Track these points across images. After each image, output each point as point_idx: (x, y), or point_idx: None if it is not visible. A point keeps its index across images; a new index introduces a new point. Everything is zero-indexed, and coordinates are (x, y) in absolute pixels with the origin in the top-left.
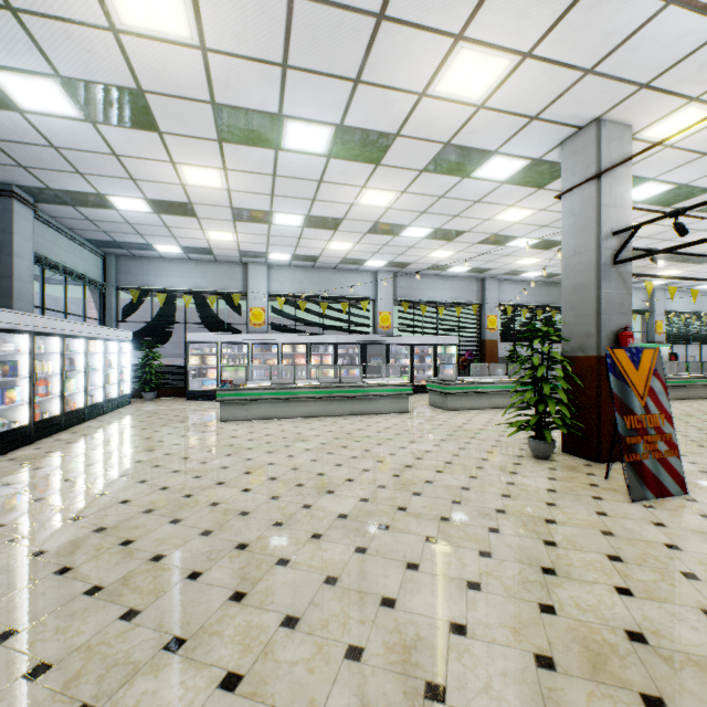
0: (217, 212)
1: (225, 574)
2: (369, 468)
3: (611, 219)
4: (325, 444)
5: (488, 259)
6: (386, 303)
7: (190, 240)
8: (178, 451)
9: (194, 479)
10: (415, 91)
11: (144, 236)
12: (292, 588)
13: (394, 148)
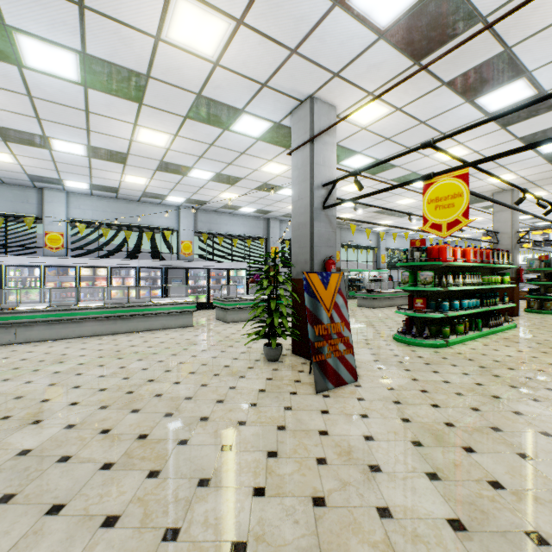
0: None
1: None
2: (107, 387)
3: (321, 174)
4: (82, 364)
5: (267, 203)
6: (187, 233)
7: None
8: None
9: None
10: (149, 32)
11: None
12: None
13: (151, 90)
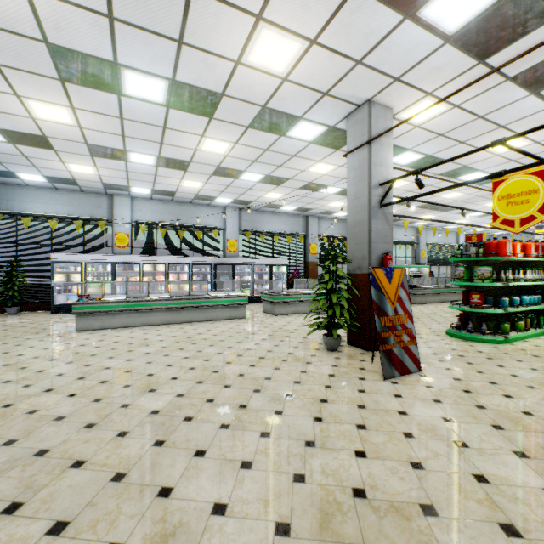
0: (73, 147)
1: (9, 485)
2: (195, 367)
3: (378, 174)
4: (165, 348)
5: (309, 201)
6: (233, 232)
7: (52, 170)
8: (19, 361)
9: (23, 389)
10: (232, 58)
11: (3, 164)
12: (75, 490)
13: (223, 105)
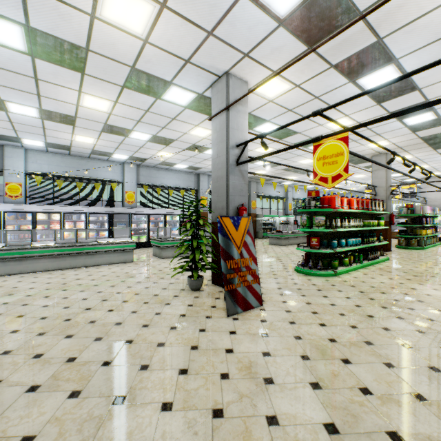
0: None
1: None
2: (48, 316)
3: (235, 137)
4: (29, 296)
5: (197, 161)
6: (131, 185)
7: None
8: None
9: None
10: (85, 10)
11: None
12: None
13: (91, 61)
